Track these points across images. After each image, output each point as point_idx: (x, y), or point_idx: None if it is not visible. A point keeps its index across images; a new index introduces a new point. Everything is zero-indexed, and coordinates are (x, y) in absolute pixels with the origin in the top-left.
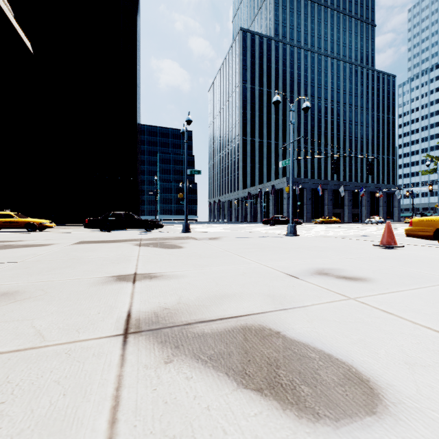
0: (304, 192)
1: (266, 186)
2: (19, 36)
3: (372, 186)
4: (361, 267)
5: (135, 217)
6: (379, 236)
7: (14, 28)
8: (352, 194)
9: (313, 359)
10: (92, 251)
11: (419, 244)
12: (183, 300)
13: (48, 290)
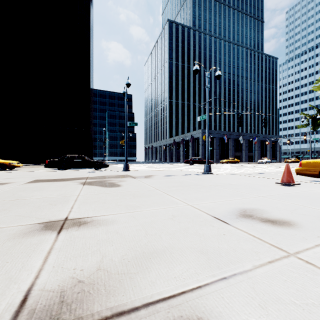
0: (214, 140)
1: (187, 135)
2: None
3: (262, 136)
4: (277, 207)
5: (86, 159)
6: (272, 173)
7: None
8: (248, 142)
9: None
10: (39, 190)
11: (309, 181)
12: (105, 262)
13: None
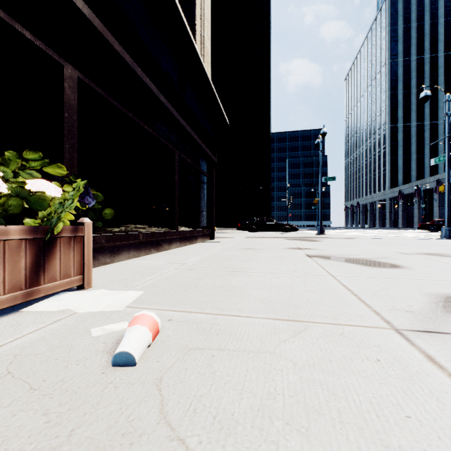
0: None
1: (427, 181)
2: (226, 121)
3: None
4: None
5: (274, 222)
6: None
7: (225, 118)
8: None
9: (382, 264)
10: (262, 240)
11: None
12: (329, 254)
13: (265, 249)
